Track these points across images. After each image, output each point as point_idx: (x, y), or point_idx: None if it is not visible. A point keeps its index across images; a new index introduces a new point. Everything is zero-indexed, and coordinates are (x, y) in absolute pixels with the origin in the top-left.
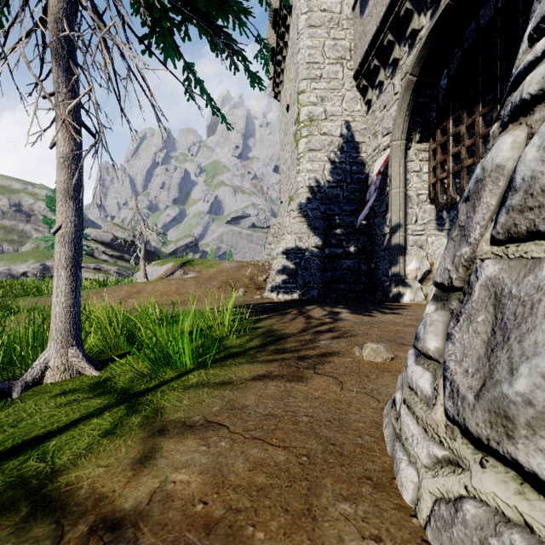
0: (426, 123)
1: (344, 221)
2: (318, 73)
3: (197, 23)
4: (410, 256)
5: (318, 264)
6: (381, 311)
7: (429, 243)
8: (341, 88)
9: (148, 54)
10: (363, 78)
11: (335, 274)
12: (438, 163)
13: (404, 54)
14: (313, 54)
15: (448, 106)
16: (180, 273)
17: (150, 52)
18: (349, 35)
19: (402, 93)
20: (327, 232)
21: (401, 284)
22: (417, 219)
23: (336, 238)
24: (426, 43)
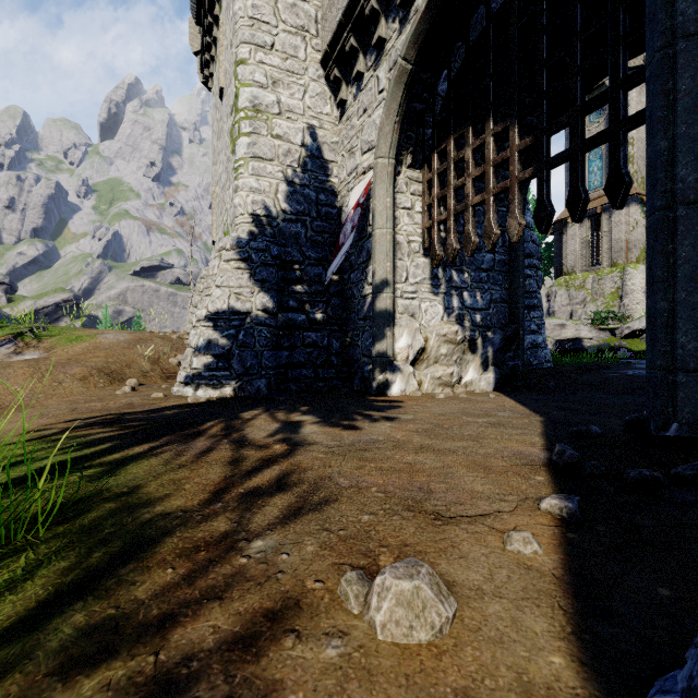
0: (418, 144)
1: (308, 274)
2: (267, 40)
3: None
4: (400, 328)
5: (267, 338)
6: (367, 415)
7: (423, 311)
8: (303, 73)
9: None
10: (334, 66)
11: (294, 354)
12: (436, 199)
13: (393, 32)
14: (261, 7)
15: (448, 120)
16: (7, 352)
17: None
18: None
19: (391, 86)
20: (282, 287)
21: (389, 369)
22: (408, 276)
23: (296, 299)
24: (426, 12)
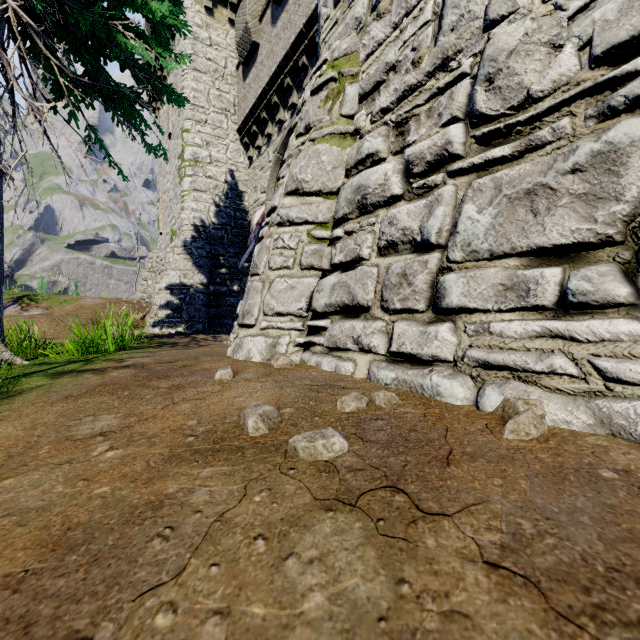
0: None
1: (228, 262)
2: (203, 117)
3: (103, 101)
4: None
5: (203, 300)
6: None
7: None
8: (225, 137)
9: (54, 112)
10: (245, 136)
11: (219, 310)
12: None
13: (275, 132)
14: (199, 97)
15: None
16: (17, 310)
17: (55, 111)
18: (233, 91)
19: (273, 165)
20: (212, 270)
21: None
22: None
23: (221, 277)
24: (287, 136)
